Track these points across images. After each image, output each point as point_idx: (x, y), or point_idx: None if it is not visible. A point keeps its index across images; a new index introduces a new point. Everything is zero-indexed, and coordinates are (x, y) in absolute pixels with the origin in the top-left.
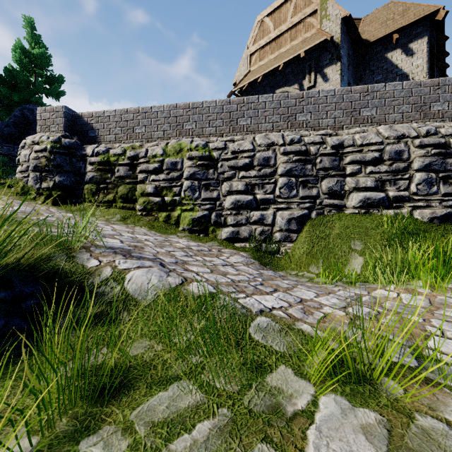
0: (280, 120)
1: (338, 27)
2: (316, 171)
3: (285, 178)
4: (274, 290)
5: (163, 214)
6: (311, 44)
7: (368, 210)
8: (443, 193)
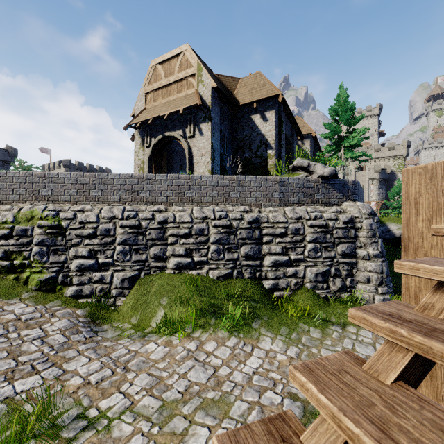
0: (126, 194)
1: (209, 94)
2: (146, 241)
3: (121, 246)
4: (50, 366)
5: (12, 276)
6: (188, 104)
7: (181, 270)
8: (227, 259)
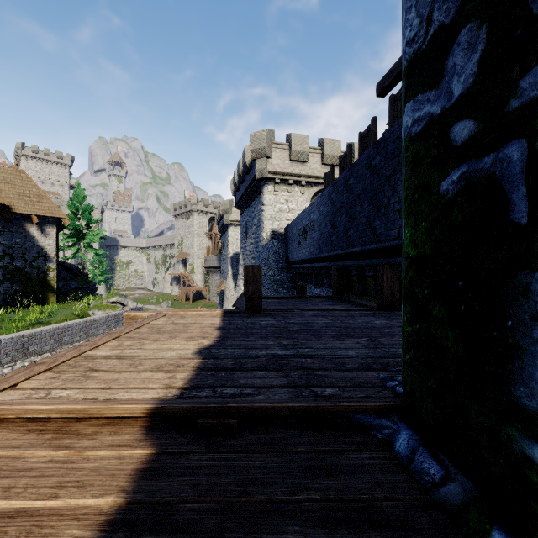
0: (18, 353)
1: None
2: None
3: None
4: None
5: None
6: None
7: None
8: None
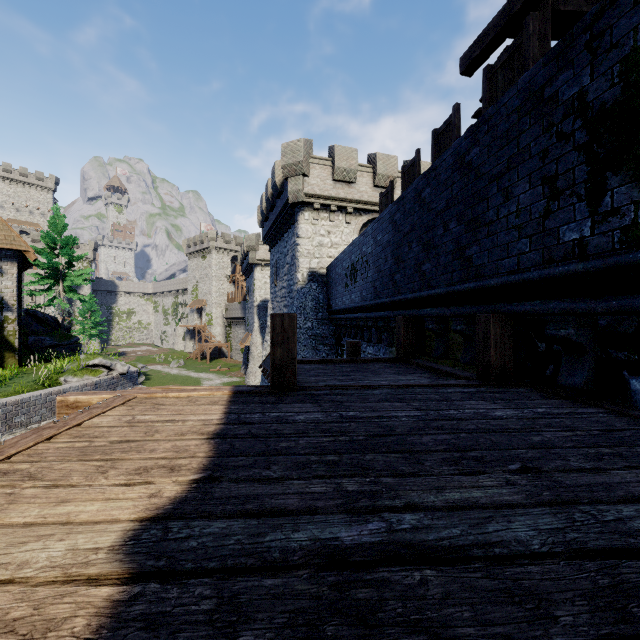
0: None
1: None
2: None
3: None
4: None
5: None
6: None
7: None
8: None
